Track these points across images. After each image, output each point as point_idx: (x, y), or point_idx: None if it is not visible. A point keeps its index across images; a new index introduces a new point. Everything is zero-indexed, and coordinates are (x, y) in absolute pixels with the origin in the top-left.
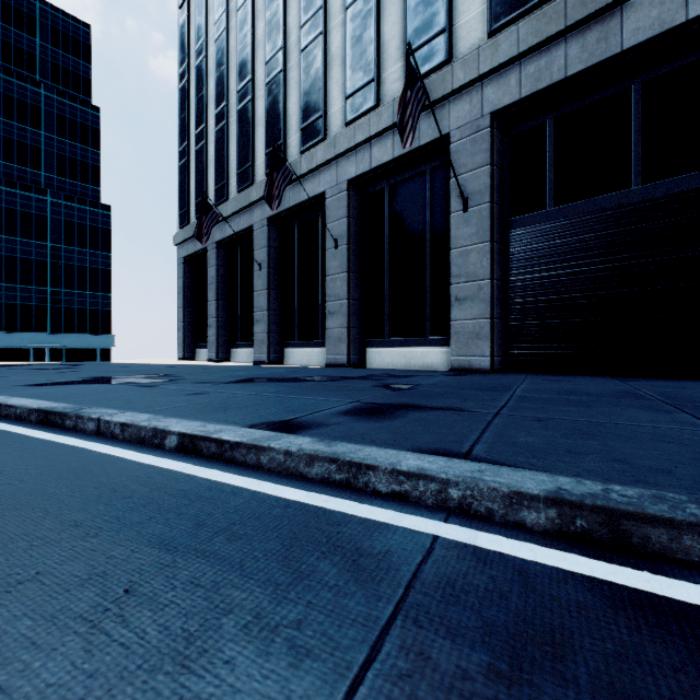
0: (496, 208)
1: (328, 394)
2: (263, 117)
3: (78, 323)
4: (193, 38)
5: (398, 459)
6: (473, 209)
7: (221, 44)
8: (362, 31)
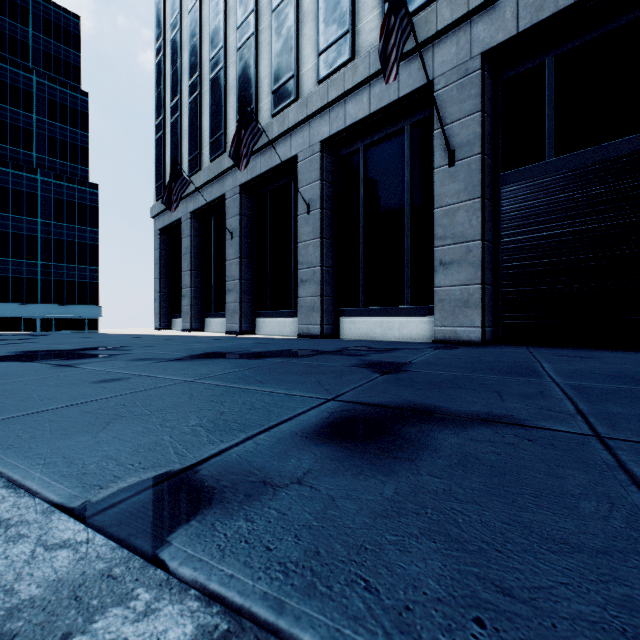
0: (486, 160)
1: (293, 381)
2: (234, 84)
3: (67, 294)
4: (168, 13)
5: None
6: (460, 162)
7: (194, 14)
8: None
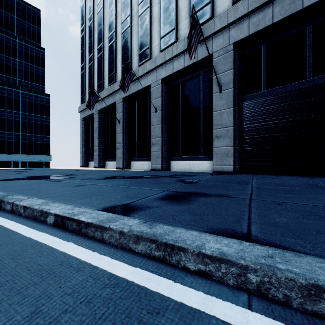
0: (236, 91)
1: (151, 186)
2: (120, 49)
3: (34, 149)
4: (87, 13)
5: (202, 242)
6: (224, 91)
7: (100, 15)
8: (168, 5)
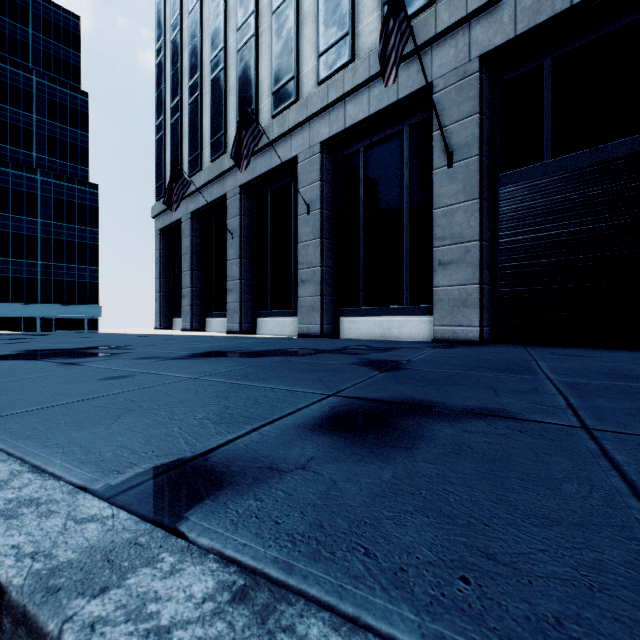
0: (485, 162)
1: (295, 378)
2: (235, 85)
3: (67, 294)
4: (168, 14)
5: None
6: (458, 164)
7: (195, 15)
8: None
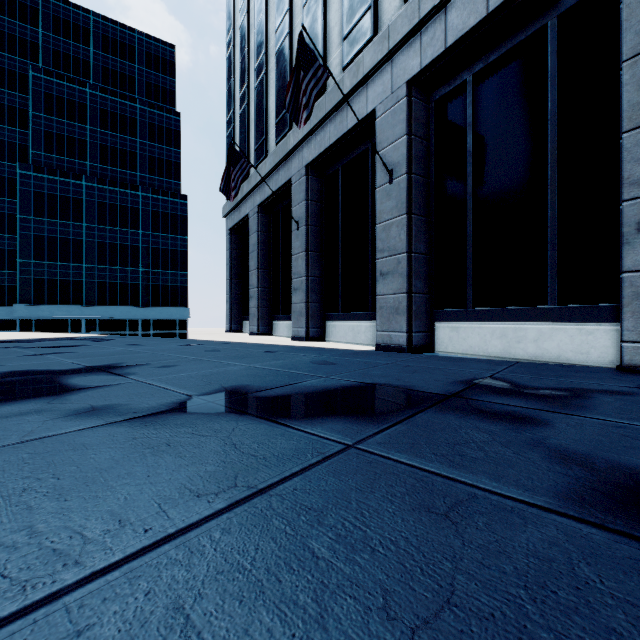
0: None
1: None
2: None
3: (162, 297)
4: (237, 1)
5: None
6: None
7: None
8: None
